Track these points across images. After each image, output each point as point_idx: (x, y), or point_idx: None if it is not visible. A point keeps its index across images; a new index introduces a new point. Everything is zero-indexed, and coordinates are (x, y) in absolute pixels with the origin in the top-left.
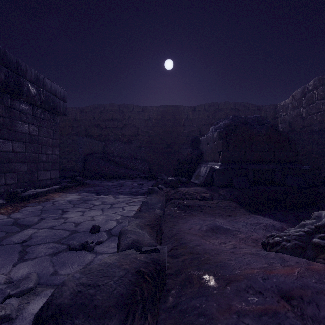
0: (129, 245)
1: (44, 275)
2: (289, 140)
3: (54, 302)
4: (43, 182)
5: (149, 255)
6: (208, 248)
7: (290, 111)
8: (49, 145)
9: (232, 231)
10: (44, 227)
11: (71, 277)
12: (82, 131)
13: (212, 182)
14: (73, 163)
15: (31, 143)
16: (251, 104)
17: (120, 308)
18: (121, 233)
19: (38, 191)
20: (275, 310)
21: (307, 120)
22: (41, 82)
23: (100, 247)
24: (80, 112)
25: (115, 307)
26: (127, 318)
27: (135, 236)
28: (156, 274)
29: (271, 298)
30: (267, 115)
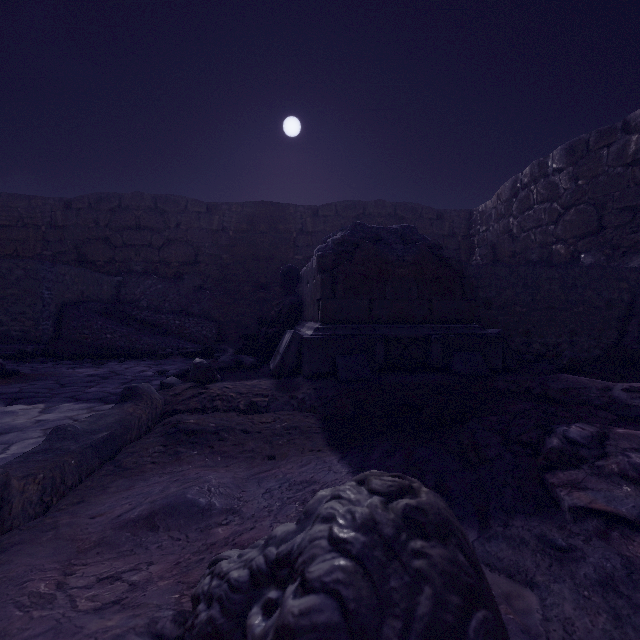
0: None
1: None
2: (461, 278)
3: None
4: None
5: None
6: None
7: (493, 224)
8: None
9: (211, 518)
10: None
11: None
12: (67, 251)
13: (300, 367)
14: (29, 324)
15: None
16: (426, 208)
17: None
18: None
19: None
20: None
21: (521, 241)
22: None
23: None
24: (65, 210)
25: None
26: None
27: None
28: None
29: None
30: (455, 230)
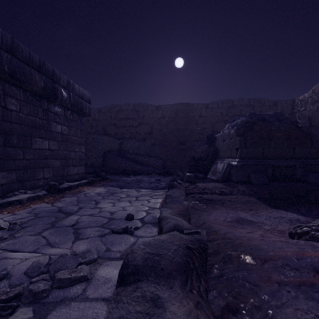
0: (172, 228)
1: (100, 251)
2: (310, 136)
3: (130, 264)
4: (72, 177)
5: (192, 236)
6: (238, 235)
7: (309, 106)
8: (77, 143)
9: (256, 223)
10: (85, 214)
11: (137, 247)
12: (100, 130)
13: (229, 178)
14: (94, 160)
15: (62, 142)
16: (267, 100)
17: (179, 272)
18: (160, 219)
19: (71, 184)
20: (312, 282)
21: None
22: (71, 86)
23: (138, 231)
24: (99, 113)
25: (176, 271)
26: (187, 280)
27: (175, 221)
28: (202, 250)
29: (307, 274)
30: (284, 110)
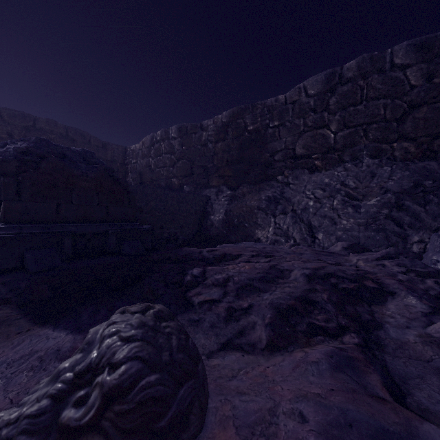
0: None
1: None
2: (127, 193)
3: None
4: None
5: None
6: None
7: (140, 160)
8: None
9: None
10: None
11: None
12: None
13: None
14: None
15: None
16: (94, 137)
17: None
18: None
19: None
20: None
21: (156, 173)
22: None
23: None
24: None
25: None
26: None
27: None
28: None
29: None
30: (115, 158)
